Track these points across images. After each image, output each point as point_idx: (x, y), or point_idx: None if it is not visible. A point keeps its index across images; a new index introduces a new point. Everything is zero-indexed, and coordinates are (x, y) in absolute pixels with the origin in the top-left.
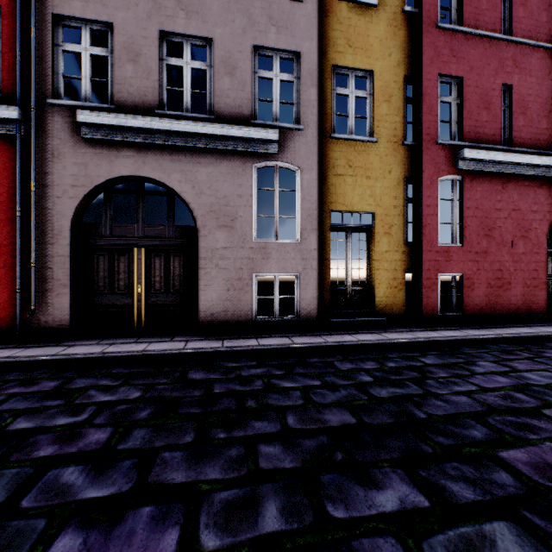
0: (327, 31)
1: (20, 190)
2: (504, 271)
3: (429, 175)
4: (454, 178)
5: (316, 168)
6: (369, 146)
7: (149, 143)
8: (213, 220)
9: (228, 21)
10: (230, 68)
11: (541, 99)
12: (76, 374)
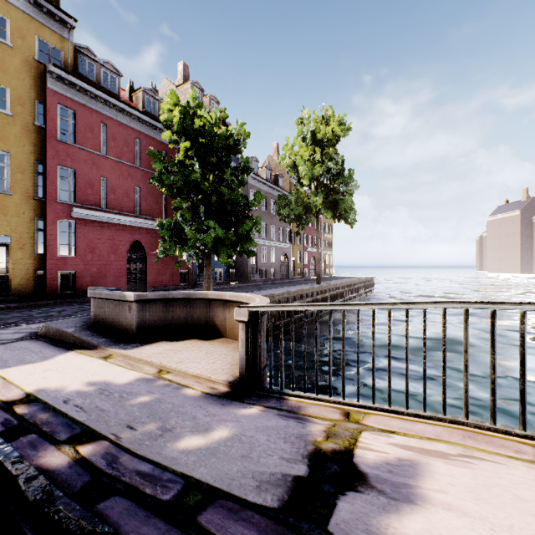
0: None
1: None
2: (102, 269)
3: (53, 218)
4: (70, 221)
5: None
6: (7, 196)
7: None
8: None
9: None
10: None
11: (125, 188)
12: None
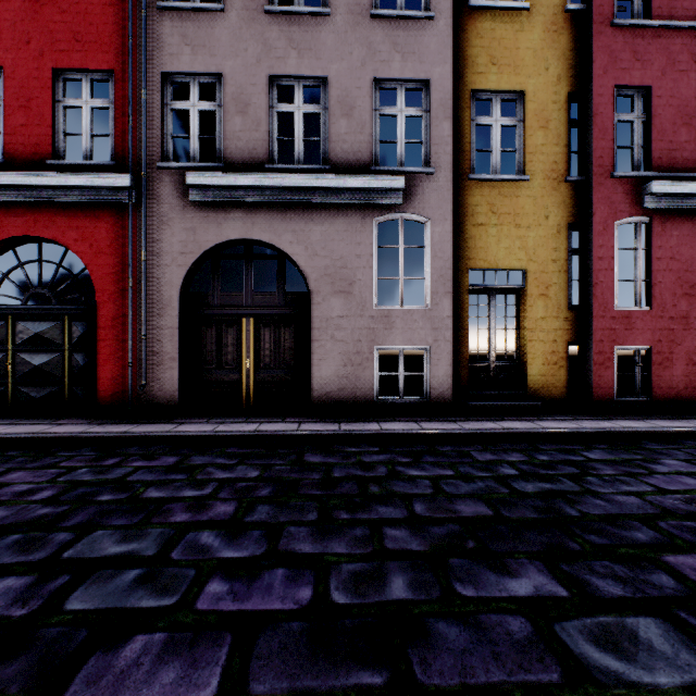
0: (464, 49)
1: (132, 260)
2: None
3: (602, 218)
4: (637, 221)
5: (449, 218)
6: (519, 186)
7: (259, 202)
8: (328, 285)
9: (344, 54)
10: (347, 109)
11: None
12: (192, 452)
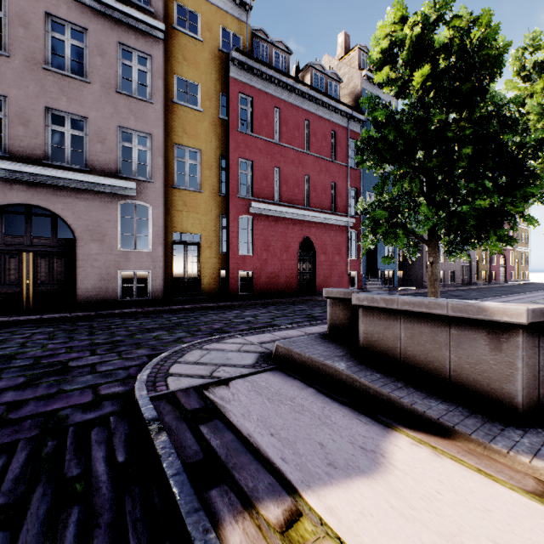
0: (171, 122)
1: None
2: (276, 269)
3: (234, 215)
4: (248, 217)
5: (162, 206)
6: (198, 194)
7: (38, 182)
8: (89, 236)
9: (100, 108)
10: (102, 139)
11: (295, 177)
12: (1, 328)
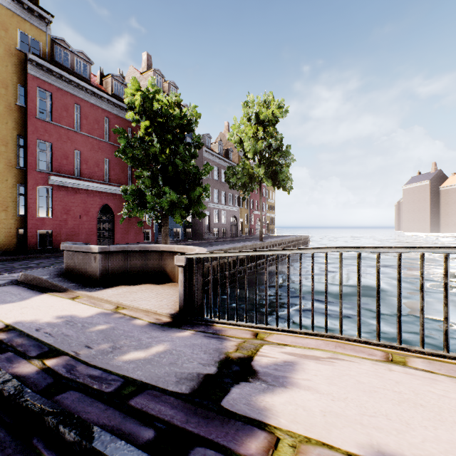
0: None
1: None
2: (76, 228)
3: (32, 185)
4: (48, 187)
5: None
6: None
7: None
8: None
9: None
10: None
11: (95, 159)
12: None
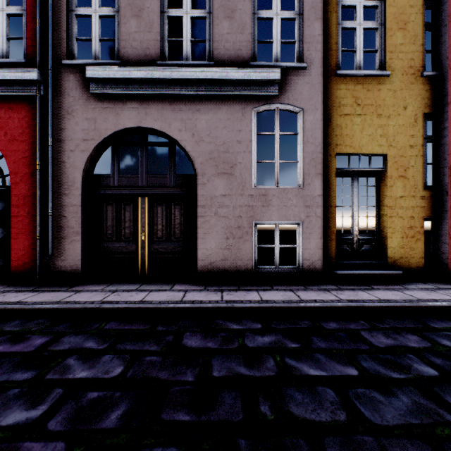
0: None
1: (39, 145)
2: None
3: None
4: None
5: (320, 108)
6: (380, 80)
7: (151, 94)
8: (212, 167)
9: None
10: (229, 11)
11: None
12: (68, 329)
